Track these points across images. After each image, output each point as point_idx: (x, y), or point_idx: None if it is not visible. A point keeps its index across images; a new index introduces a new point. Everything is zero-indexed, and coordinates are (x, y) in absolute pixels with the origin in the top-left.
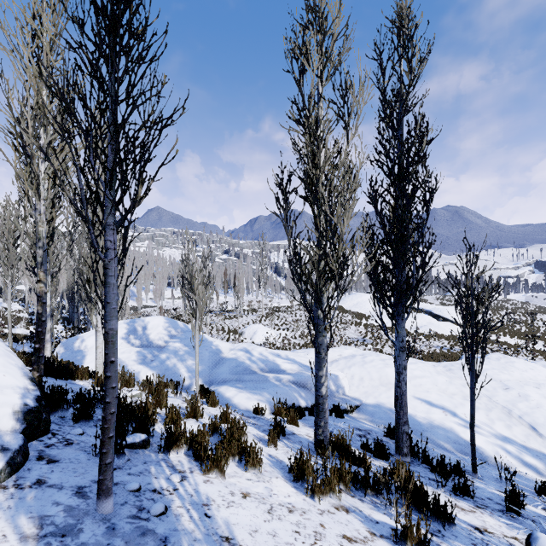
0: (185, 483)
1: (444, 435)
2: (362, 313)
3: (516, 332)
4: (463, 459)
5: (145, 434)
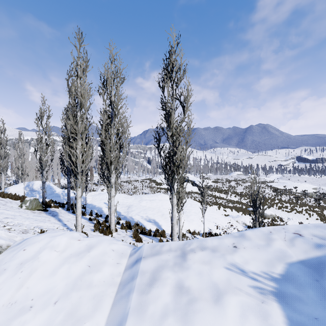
0: None
1: (98, 209)
2: (161, 183)
3: (220, 190)
4: (94, 212)
5: None
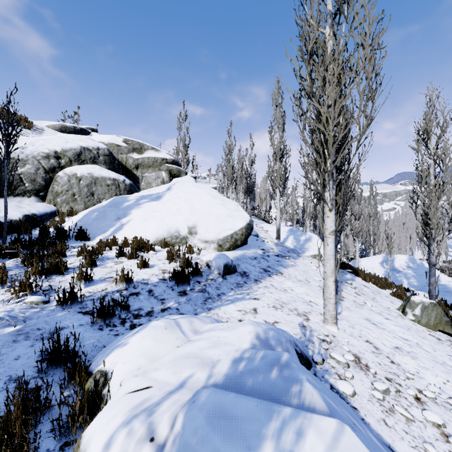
0: (355, 277)
1: None
2: None
3: None
4: None
5: (352, 270)
